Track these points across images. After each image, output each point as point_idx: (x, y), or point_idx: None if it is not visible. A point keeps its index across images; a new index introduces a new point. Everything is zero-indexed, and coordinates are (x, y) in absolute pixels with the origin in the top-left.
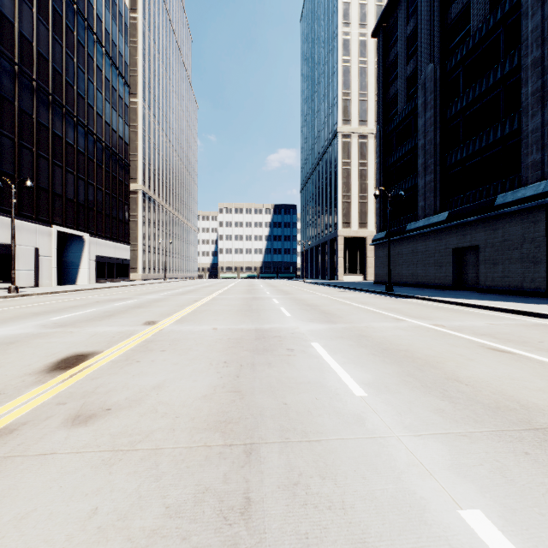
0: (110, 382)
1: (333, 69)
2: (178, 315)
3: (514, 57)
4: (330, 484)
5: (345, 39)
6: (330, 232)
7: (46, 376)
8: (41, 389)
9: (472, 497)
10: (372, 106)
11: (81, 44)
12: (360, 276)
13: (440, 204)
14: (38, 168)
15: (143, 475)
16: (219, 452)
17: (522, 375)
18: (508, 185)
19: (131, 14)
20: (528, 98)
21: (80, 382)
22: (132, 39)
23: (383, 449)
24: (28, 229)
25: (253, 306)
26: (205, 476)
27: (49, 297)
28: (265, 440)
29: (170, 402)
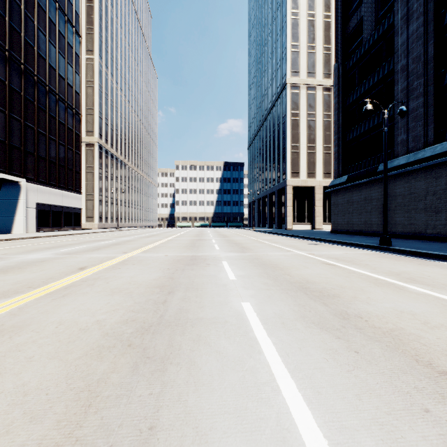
0: None
1: (281, 24)
2: None
3: None
4: None
5: None
6: (278, 182)
7: None
8: None
9: None
10: (320, 58)
11: None
12: (308, 225)
13: (434, 133)
14: None
15: None
16: None
17: None
18: None
19: None
20: None
21: None
22: None
23: None
24: None
25: (171, 300)
26: None
27: None
28: None
29: None
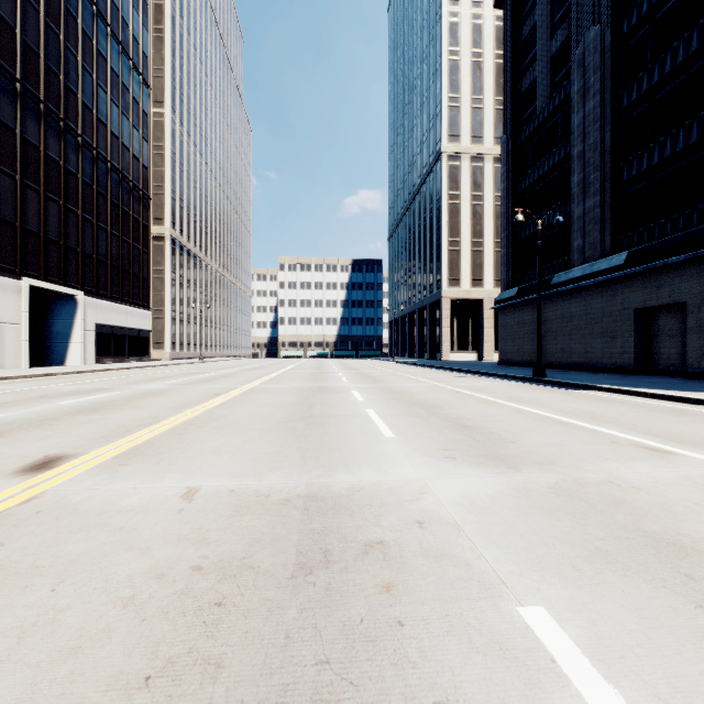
0: None
1: (435, 66)
2: (145, 434)
3: None
4: None
5: (452, 23)
6: (431, 293)
7: None
8: None
9: None
10: (489, 116)
11: (72, 14)
12: (472, 355)
13: (611, 241)
14: None
15: None
16: None
17: None
18: None
19: None
20: None
21: None
22: (156, 27)
23: None
24: None
25: (314, 408)
26: None
27: None
28: None
29: None
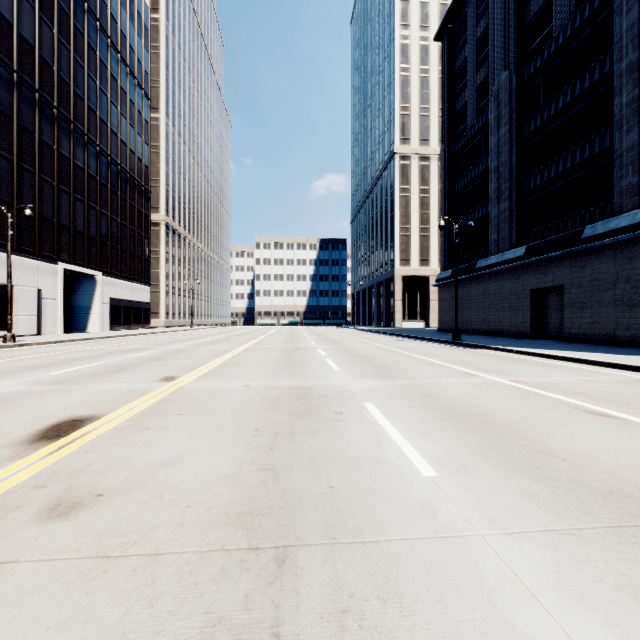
0: (108, 456)
1: (389, 79)
2: (203, 369)
3: (605, 62)
4: (393, 611)
5: (403, 44)
6: (386, 271)
7: (28, 448)
8: (17, 466)
9: (595, 633)
10: (435, 123)
11: (93, 48)
12: (420, 323)
13: (516, 237)
14: (40, 194)
15: (132, 597)
16: (241, 560)
17: (633, 447)
18: (598, 214)
19: (152, 14)
20: (623, 109)
21: (70, 456)
22: (153, 44)
23: (463, 556)
24: (29, 266)
25: (294, 359)
26: (218, 598)
27: (51, 347)
28: (304, 541)
29: (182, 485)
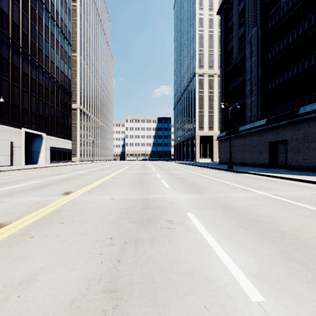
0: None
1: (193, 36)
2: (90, 186)
3: (311, 19)
4: None
5: (200, 18)
6: (191, 133)
7: None
8: None
9: None
10: (216, 58)
11: (41, 18)
12: (209, 159)
13: (261, 114)
14: (12, 92)
15: None
16: None
17: None
18: (307, 101)
19: (73, 3)
20: None
21: None
22: (73, 18)
23: None
24: (6, 130)
25: (143, 179)
26: None
27: (13, 172)
28: None
29: None
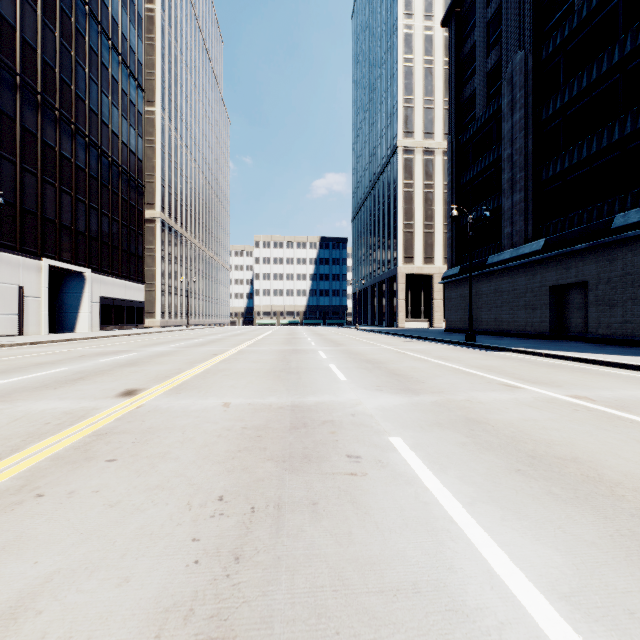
0: None
1: (392, 71)
2: (180, 378)
3: (638, 32)
4: None
5: (407, 34)
6: (389, 269)
7: None
8: None
9: None
10: (439, 115)
11: (81, 33)
12: (424, 323)
13: (533, 229)
14: (22, 185)
15: None
16: None
17: None
18: (629, 201)
19: (147, 4)
20: None
21: None
22: (148, 36)
23: None
24: (9, 262)
25: (291, 364)
26: None
27: (22, 349)
28: None
29: None
